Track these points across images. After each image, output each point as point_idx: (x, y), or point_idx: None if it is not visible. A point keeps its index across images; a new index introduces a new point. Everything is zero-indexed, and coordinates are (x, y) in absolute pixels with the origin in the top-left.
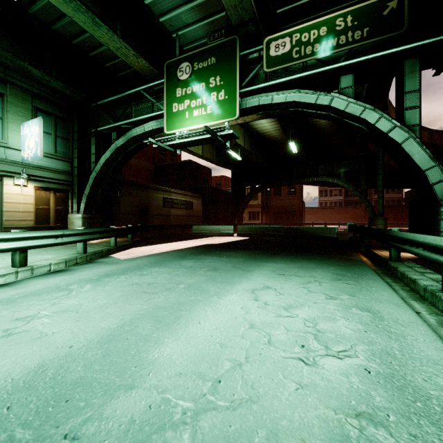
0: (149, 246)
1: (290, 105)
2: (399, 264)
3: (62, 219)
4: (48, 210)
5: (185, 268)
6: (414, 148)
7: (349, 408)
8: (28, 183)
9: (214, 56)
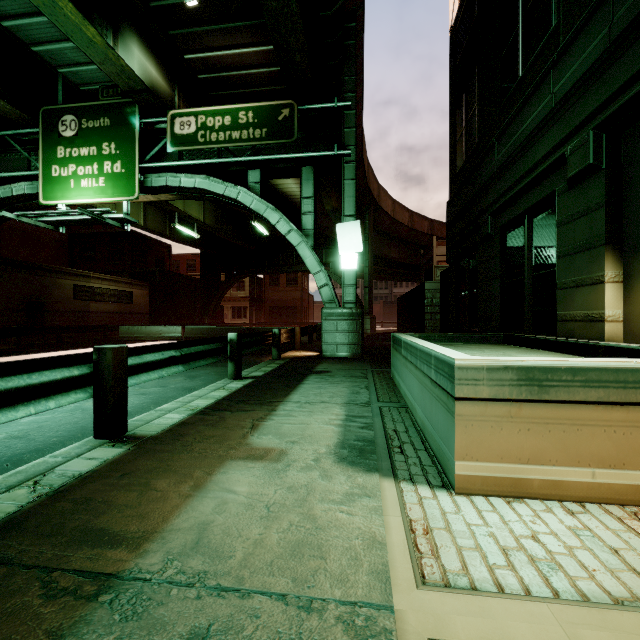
0: (19, 355)
1: (202, 191)
2: (271, 361)
3: None
4: None
5: None
6: (307, 252)
7: (8, 431)
8: None
9: (109, 117)
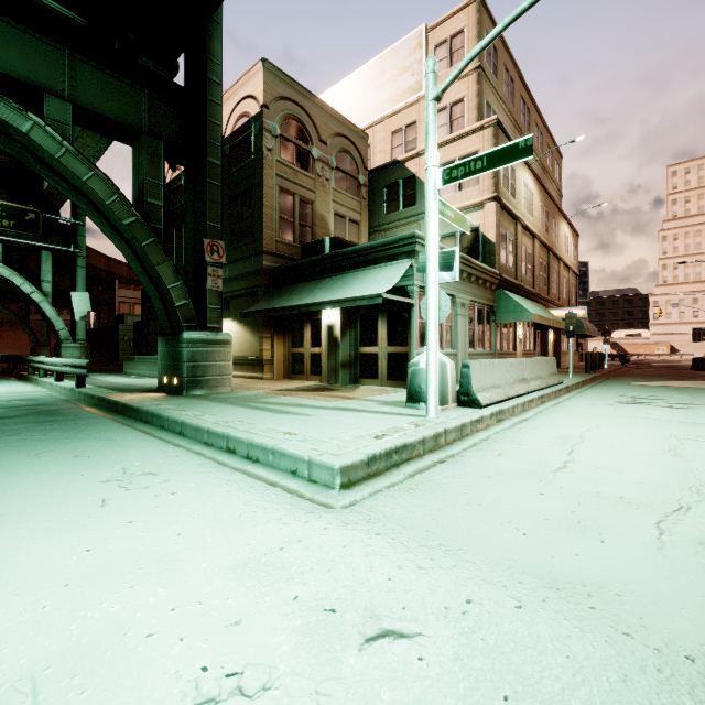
0: None
1: None
2: (33, 375)
3: None
4: None
5: None
6: (48, 307)
7: None
8: None
9: None
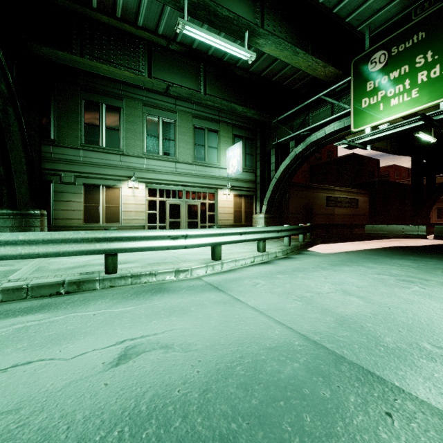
0: (331, 244)
1: None
2: None
3: (249, 219)
4: (241, 212)
5: (410, 267)
6: None
7: None
8: (230, 192)
9: (423, 30)
